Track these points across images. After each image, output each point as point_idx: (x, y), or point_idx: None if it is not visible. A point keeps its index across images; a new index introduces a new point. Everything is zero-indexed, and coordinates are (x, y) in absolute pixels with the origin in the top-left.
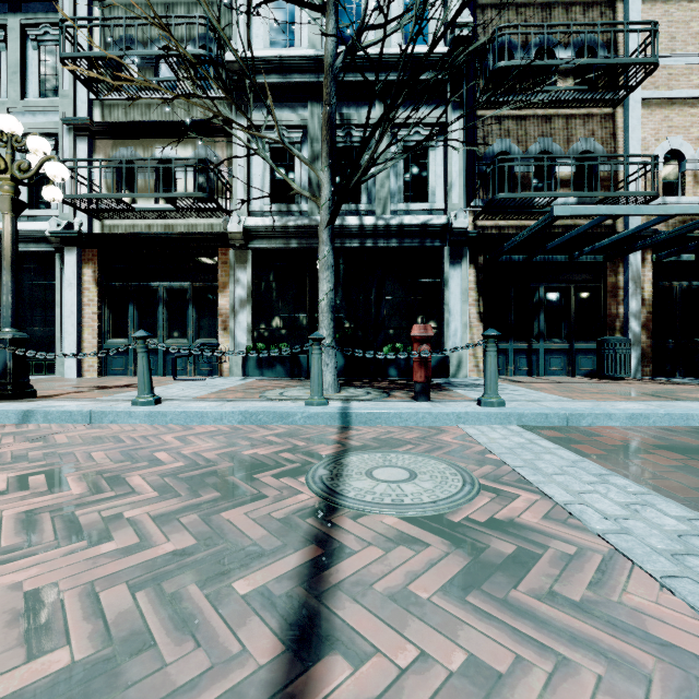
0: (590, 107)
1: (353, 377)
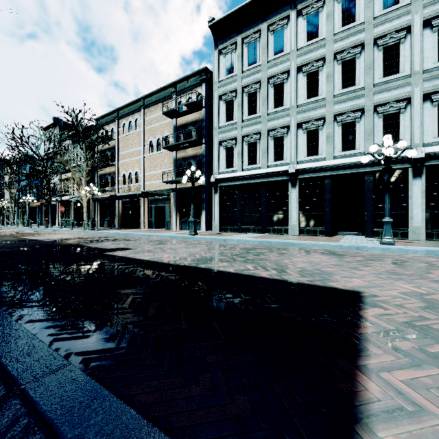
0: (113, 166)
1: (78, 226)
